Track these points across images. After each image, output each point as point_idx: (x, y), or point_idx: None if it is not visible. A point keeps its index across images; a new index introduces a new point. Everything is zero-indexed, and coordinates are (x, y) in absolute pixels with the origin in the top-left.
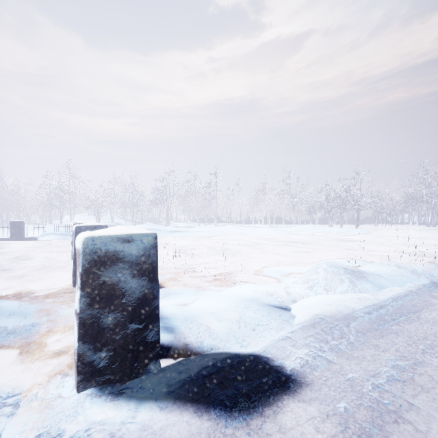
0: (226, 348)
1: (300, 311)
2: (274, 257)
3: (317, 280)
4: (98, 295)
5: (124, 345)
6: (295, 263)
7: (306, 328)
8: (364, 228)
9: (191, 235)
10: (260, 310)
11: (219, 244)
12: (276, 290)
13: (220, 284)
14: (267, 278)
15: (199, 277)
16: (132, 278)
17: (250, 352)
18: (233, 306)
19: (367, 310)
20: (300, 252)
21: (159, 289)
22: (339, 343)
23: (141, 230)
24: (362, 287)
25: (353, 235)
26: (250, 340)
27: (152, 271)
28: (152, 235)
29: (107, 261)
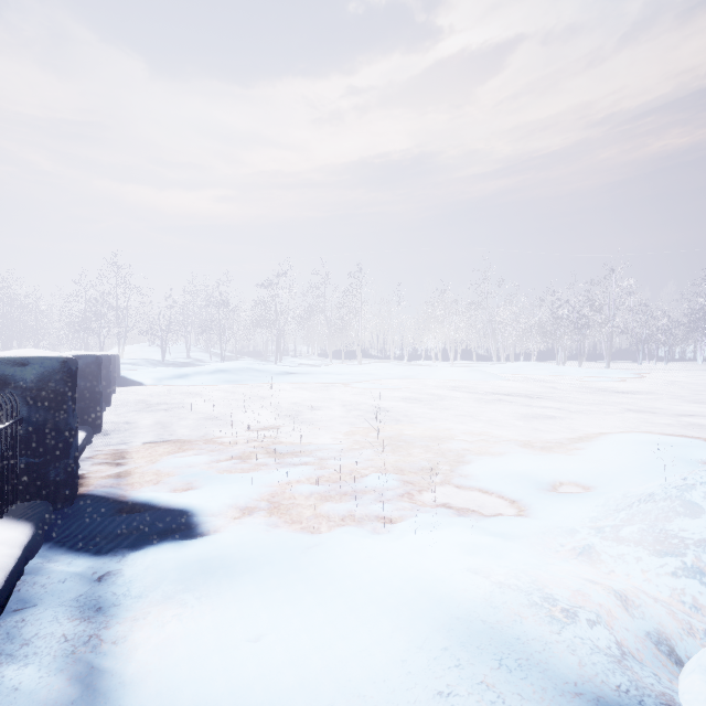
0: None
1: None
2: (485, 430)
3: None
4: None
5: None
6: (543, 447)
7: None
8: (620, 368)
9: (315, 379)
10: None
11: (366, 398)
12: (578, 590)
13: (371, 524)
14: (497, 500)
15: (315, 493)
16: None
17: None
18: (432, 704)
19: None
20: (535, 418)
21: (187, 550)
22: None
23: None
24: None
25: (615, 381)
26: None
27: None
28: None
29: None
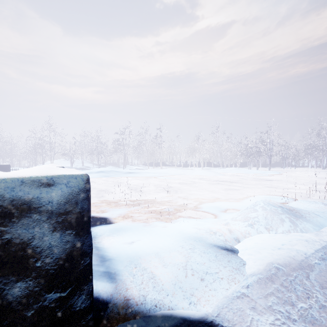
0: (173, 307)
1: (249, 256)
2: (209, 194)
3: (257, 218)
4: (0, 259)
5: (39, 322)
6: (228, 199)
7: (264, 282)
8: (275, 170)
9: (142, 175)
10: (206, 253)
11: (164, 183)
12: (219, 228)
13: (165, 220)
14: (207, 214)
15: (146, 213)
16: (52, 233)
17: (201, 315)
18: (178, 247)
19: (319, 255)
20: (230, 190)
21: (109, 226)
22: (309, 307)
23: (69, 171)
24: (303, 227)
25: (269, 176)
26: (199, 295)
27: (82, 221)
28: (82, 176)
29: (15, 212)
